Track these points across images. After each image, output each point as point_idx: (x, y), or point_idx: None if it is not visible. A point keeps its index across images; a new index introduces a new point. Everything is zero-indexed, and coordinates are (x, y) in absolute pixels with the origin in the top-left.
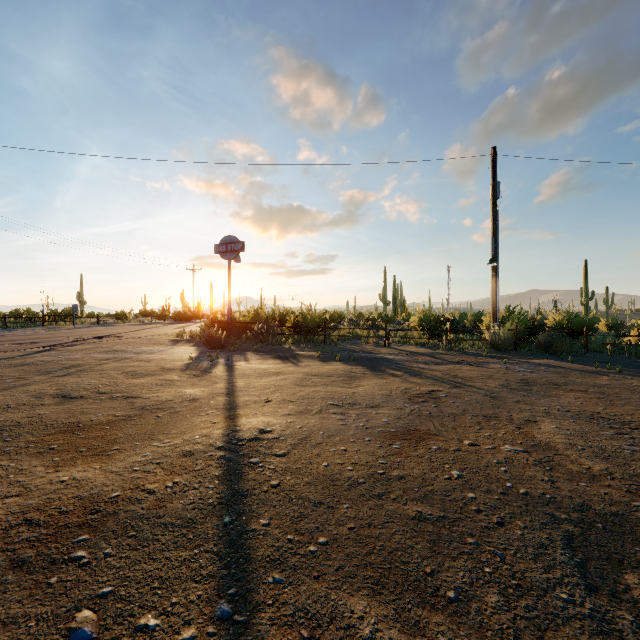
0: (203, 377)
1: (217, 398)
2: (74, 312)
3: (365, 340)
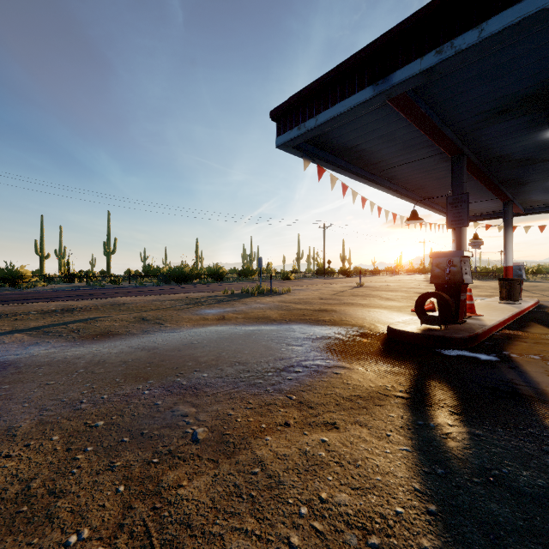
0: (486, 282)
1: (494, 283)
2: (394, 269)
3: (546, 279)
